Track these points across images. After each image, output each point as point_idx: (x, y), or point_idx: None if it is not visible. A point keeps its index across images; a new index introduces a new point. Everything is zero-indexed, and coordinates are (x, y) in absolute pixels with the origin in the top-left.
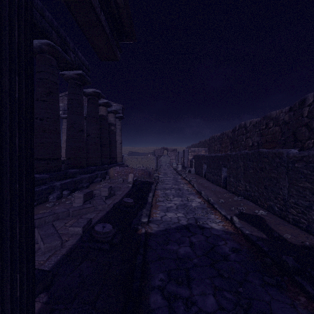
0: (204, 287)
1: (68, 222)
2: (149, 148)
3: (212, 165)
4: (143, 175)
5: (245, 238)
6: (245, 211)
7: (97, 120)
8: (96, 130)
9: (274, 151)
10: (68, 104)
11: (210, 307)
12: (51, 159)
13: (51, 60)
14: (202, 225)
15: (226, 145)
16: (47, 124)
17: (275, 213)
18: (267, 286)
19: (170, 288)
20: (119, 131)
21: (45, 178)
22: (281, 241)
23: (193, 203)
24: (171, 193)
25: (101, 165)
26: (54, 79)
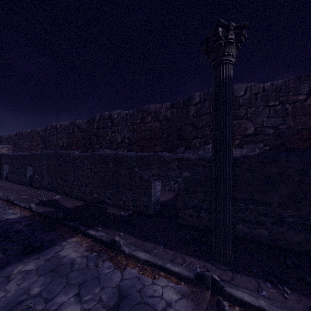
0: None
1: None
2: None
3: (16, 164)
4: None
5: (38, 216)
6: (45, 199)
7: None
8: None
9: (66, 152)
10: None
11: None
12: None
13: None
14: None
15: (37, 144)
16: None
17: (67, 194)
18: (45, 232)
19: None
20: None
21: None
22: (64, 209)
23: None
24: None
25: None
26: None
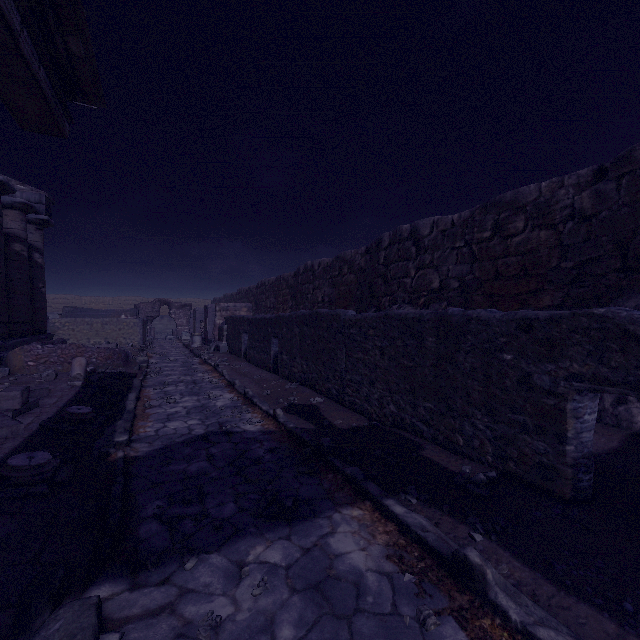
0: (224, 497)
1: None
2: (124, 299)
3: (257, 334)
4: (109, 360)
5: (288, 434)
6: (297, 401)
7: None
8: None
9: (332, 312)
10: None
11: (228, 513)
12: None
13: None
14: (231, 430)
15: (285, 300)
16: None
17: (334, 398)
18: (300, 476)
19: (173, 511)
20: (37, 255)
21: None
22: (331, 428)
23: (219, 401)
24: (178, 390)
25: None
26: None
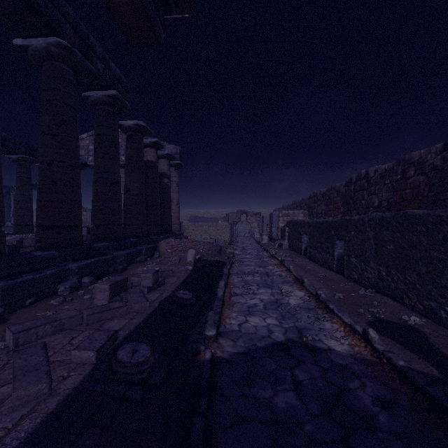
0: None
1: (77, 337)
2: (220, 211)
3: (318, 236)
4: (210, 251)
5: (397, 375)
6: (383, 316)
7: (142, 169)
8: (139, 183)
9: (437, 212)
10: (95, 143)
11: None
12: (65, 227)
13: (66, 70)
14: (313, 343)
15: (336, 207)
16: (59, 172)
17: (442, 322)
18: None
19: None
20: (175, 185)
21: (53, 257)
22: None
23: (291, 299)
24: (255, 280)
25: (148, 236)
26: (69, 100)
